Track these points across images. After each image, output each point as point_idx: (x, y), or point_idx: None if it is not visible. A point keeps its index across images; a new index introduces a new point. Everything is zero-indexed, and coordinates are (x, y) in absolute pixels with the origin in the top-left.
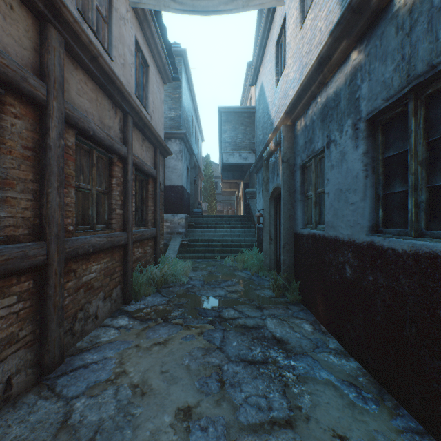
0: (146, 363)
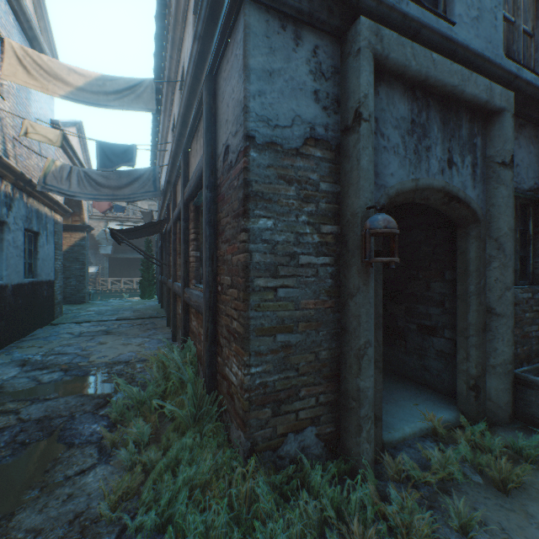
0: (129, 348)
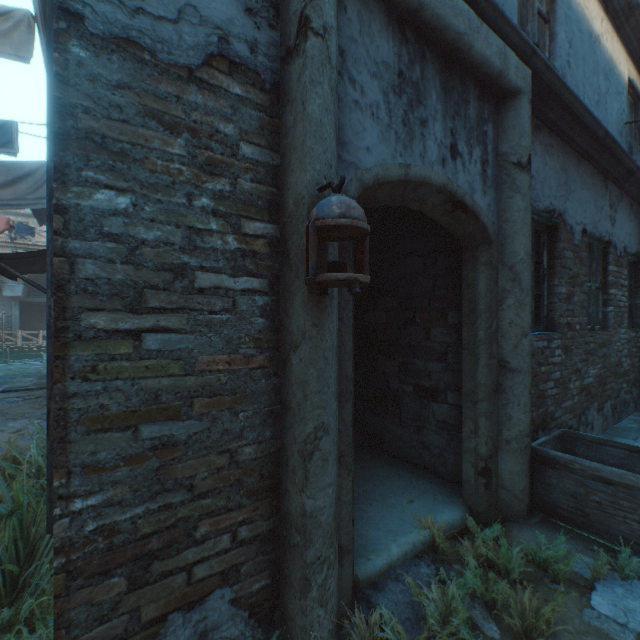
0: None
